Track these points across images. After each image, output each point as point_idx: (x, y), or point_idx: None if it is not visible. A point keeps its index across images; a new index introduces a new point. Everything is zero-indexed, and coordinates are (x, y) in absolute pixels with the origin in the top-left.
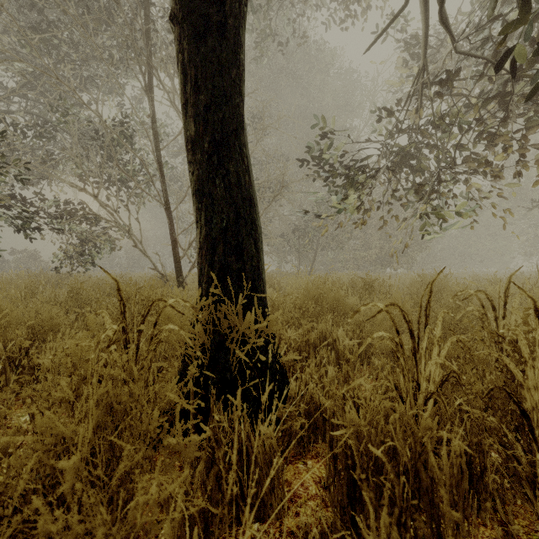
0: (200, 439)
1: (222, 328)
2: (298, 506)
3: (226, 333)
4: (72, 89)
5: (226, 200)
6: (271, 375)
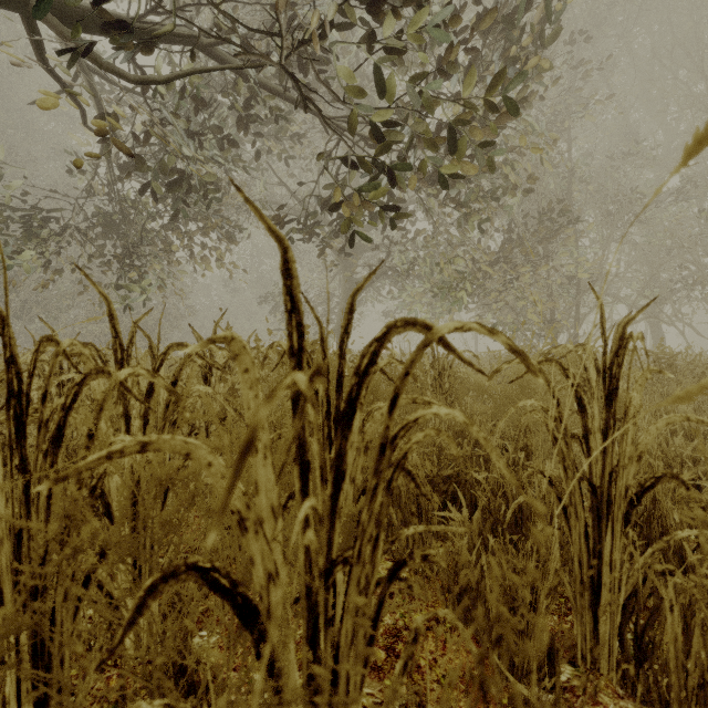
0: None
1: None
2: None
3: None
4: None
5: None
6: None
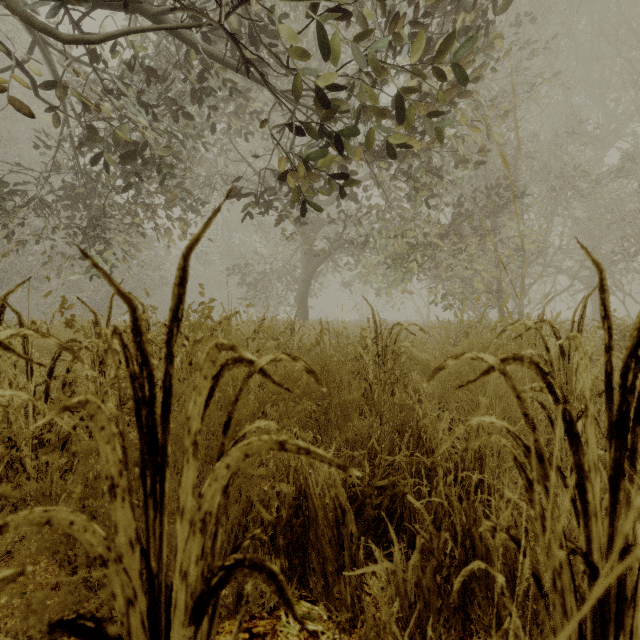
0: None
1: None
2: None
3: None
4: None
5: None
6: None
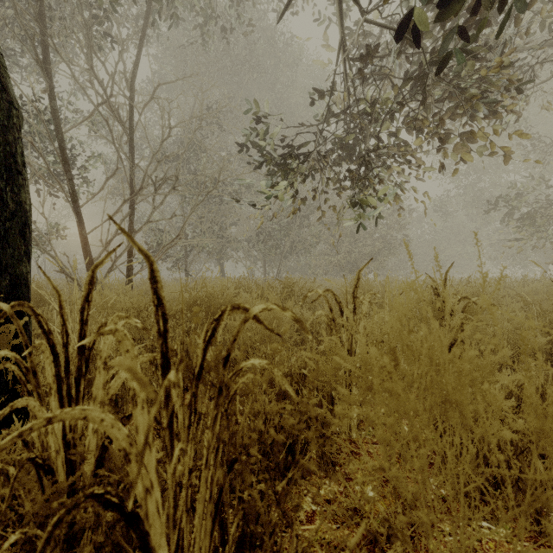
0: None
1: None
2: None
3: None
4: None
5: None
6: None
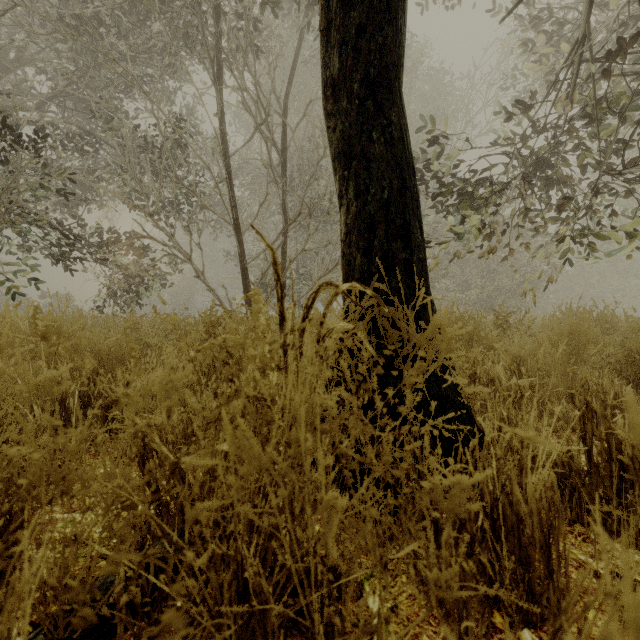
0: (472, 481)
1: (389, 342)
2: (574, 604)
3: (396, 348)
4: (130, 74)
5: (387, 161)
6: (454, 412)
